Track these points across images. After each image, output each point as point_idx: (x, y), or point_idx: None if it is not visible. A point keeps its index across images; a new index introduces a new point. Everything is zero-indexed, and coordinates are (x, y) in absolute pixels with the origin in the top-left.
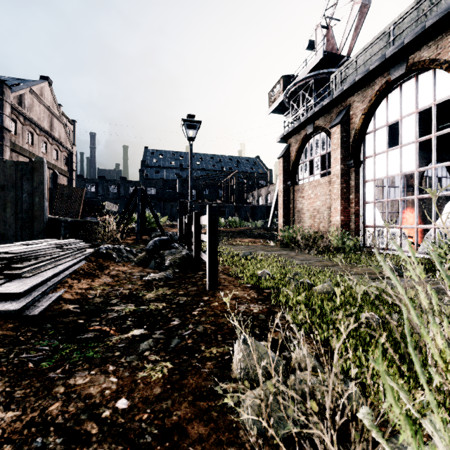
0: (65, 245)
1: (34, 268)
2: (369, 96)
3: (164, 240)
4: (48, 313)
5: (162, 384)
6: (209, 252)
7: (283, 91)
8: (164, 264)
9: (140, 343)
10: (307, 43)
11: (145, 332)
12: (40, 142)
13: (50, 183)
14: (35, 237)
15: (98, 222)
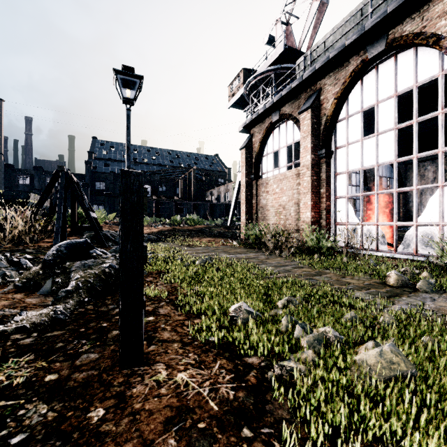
0: None
1: None
2: (342, 78)
3: (76, 244)
4: None
5: None
6: (122, 279)
7: (243, 85)
8: (67, 286)
9: None
10: (267, 38)
11: None
12: None
13: None
14: None
15: None
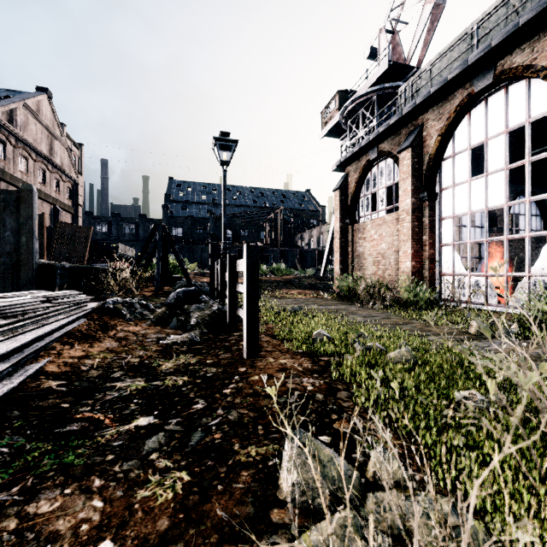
0: (57, 298)
1: (7, 330)
2: (447, 113)
3: (189, 291)
4: (18, 395)
5: (172, 511)
6: (247, 307)
7: (338, 110)
8: (189, 323)
9: (145, 439)
10: (368, 52)
11: (155, 421)
12: (37, 169)
13: (50, 221)
14: (21, 288)
15: (107, 269)
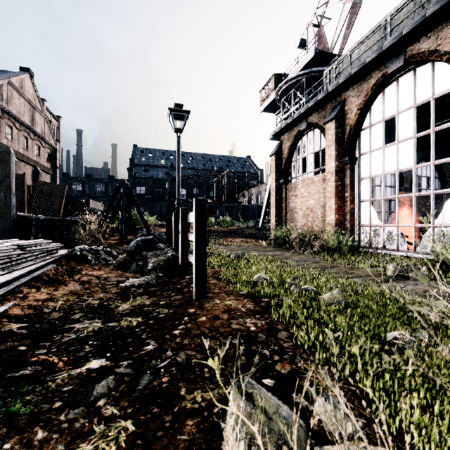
0: (29, 246)
1: None
2: (365, 91)
3: (147, 240)
4: None
5: None
6: (196, 254)
7: (274, 90)
8: (146, 267)
9: (95, 384)
10: (299, 42)
11: (107, 363)
12: (20, 137)
13: (32, 181)
14: None
15: (78, 221)
